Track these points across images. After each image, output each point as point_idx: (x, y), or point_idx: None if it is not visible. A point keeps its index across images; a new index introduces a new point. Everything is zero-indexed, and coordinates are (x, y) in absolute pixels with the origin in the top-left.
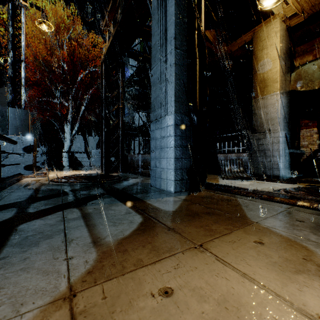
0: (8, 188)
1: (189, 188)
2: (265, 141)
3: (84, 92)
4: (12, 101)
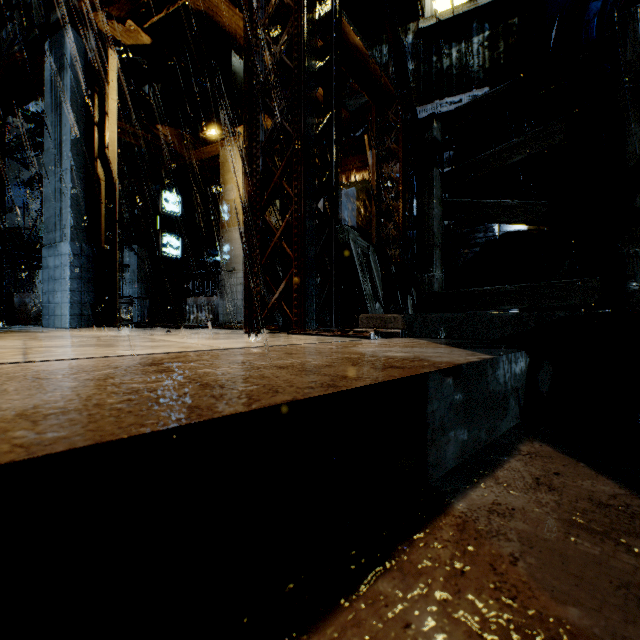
0: None
1: (94, 326)
2: (230, 282)
3: None
4: None
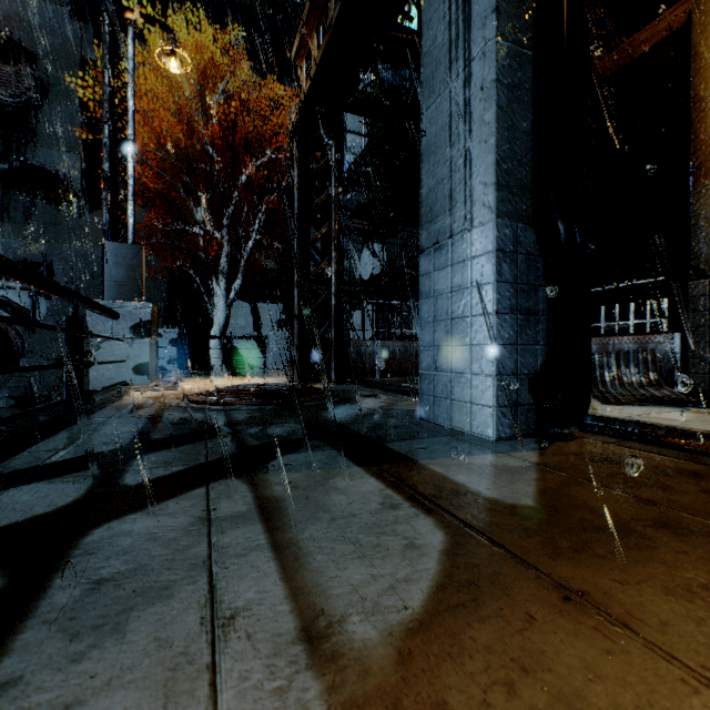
0: (95, 414)
1: (536, 429)
2: None
3: (252, 210)
4: (110, 227)
